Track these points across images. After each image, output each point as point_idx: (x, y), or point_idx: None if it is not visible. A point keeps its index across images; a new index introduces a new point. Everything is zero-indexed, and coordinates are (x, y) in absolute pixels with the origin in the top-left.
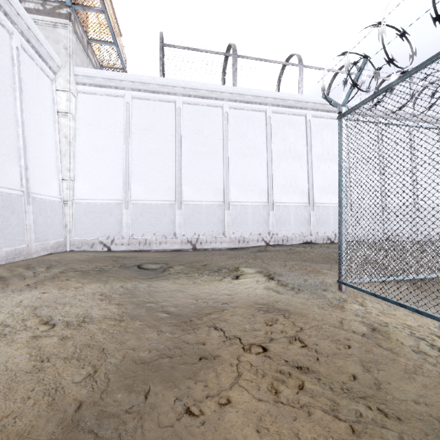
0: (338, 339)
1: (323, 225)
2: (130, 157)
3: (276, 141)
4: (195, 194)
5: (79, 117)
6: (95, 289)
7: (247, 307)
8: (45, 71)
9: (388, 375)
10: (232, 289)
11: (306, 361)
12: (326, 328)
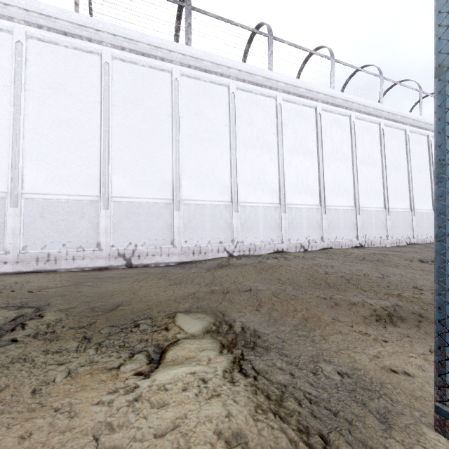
0: None
1: (296, 230)
2: (21, 126)
3: (241, 125)
4: (131, 187)
5: None
6: None
7: None
8: None
9: None
10: None
11: None
12: None
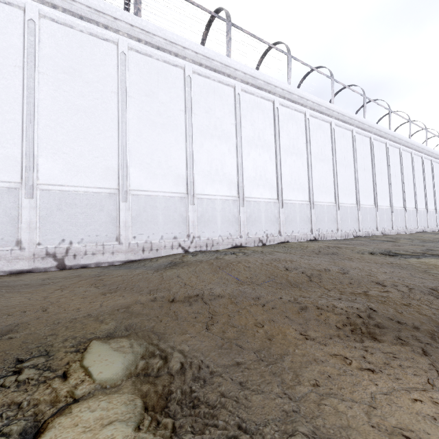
0: None
1: (254, 224)
2: None
3: (197, 111)
4: (65, 173)
5: None
6: None
7: None
8: None
9: None
10: None
11: None
12: None
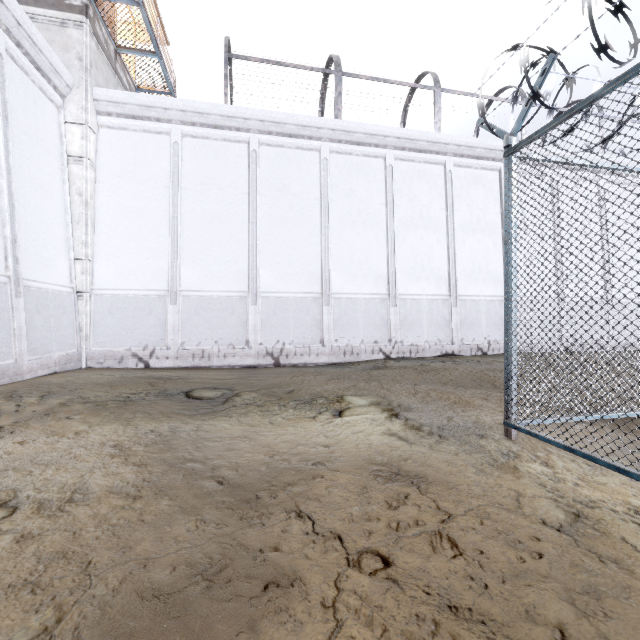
0: (518, 538)
1: (471, 328)
2: (179, 225)
3: (400, 202)
4: (278, 281)
5: (101, 164)
6: (108, 435)
7: (356, 471)
8: (47, 92)
9: (626, 627)
10: (332, 434)
11: (464, 592)
12: (494, 513)
